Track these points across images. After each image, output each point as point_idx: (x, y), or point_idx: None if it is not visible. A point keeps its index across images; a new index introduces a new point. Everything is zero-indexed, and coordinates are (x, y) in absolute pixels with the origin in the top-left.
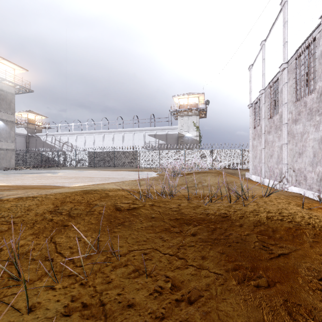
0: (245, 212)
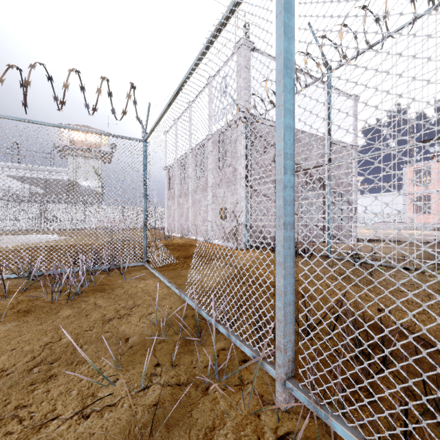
0: (173, 242)
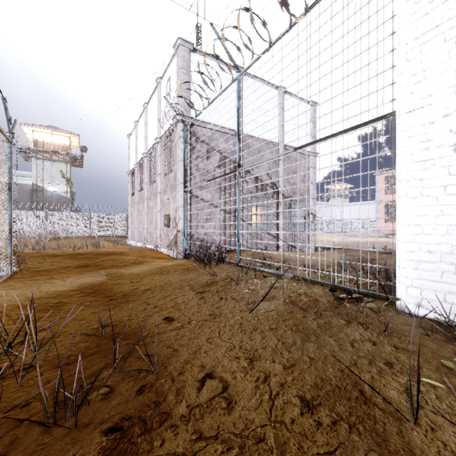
0: (94, 251)
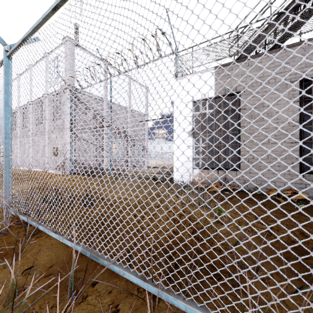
0: None
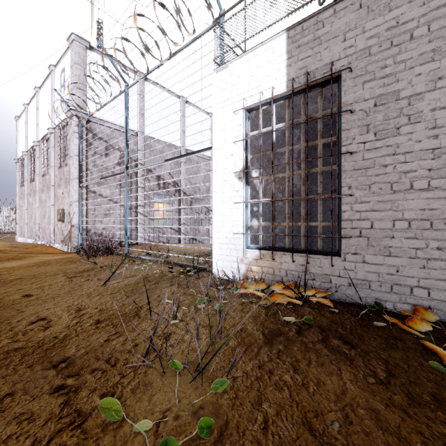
0: None
